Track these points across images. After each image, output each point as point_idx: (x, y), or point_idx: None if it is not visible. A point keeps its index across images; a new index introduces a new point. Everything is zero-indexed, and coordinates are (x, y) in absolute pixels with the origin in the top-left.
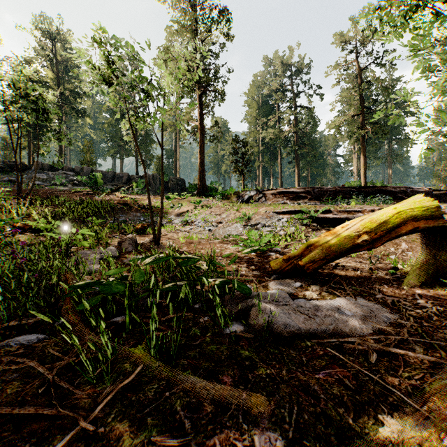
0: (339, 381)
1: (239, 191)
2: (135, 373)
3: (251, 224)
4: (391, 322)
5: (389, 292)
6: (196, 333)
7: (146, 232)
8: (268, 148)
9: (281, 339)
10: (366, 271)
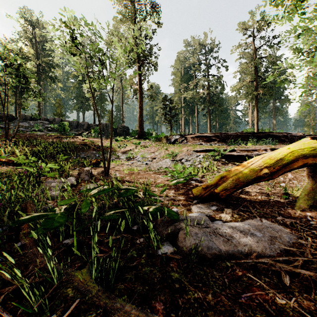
0: (260, 305)
1: (168, 135)
2: (72, 308)
3: (177, 159)
4: (293, 242)
5: (286, 214)
6: (133, 255)
7: (99, 165)
8: (188, 105)
9: (205, 261)
10: (265, 196)
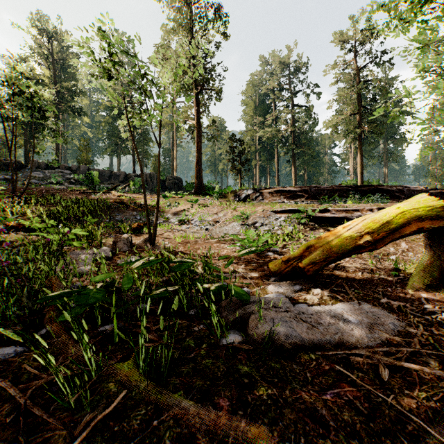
0: (350, 403)
1: (236, 190)
2: (118, 400)
3: (249, 223)
4: (399, 330)
5: (393, 296)
6: (190, 345)
7: (142, 231)
8: (265, 147)
9: (283, 352)
10: (367, 272)
